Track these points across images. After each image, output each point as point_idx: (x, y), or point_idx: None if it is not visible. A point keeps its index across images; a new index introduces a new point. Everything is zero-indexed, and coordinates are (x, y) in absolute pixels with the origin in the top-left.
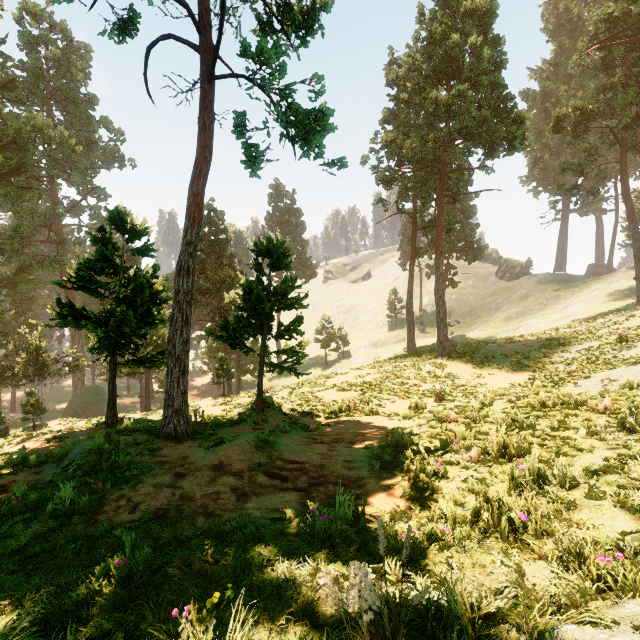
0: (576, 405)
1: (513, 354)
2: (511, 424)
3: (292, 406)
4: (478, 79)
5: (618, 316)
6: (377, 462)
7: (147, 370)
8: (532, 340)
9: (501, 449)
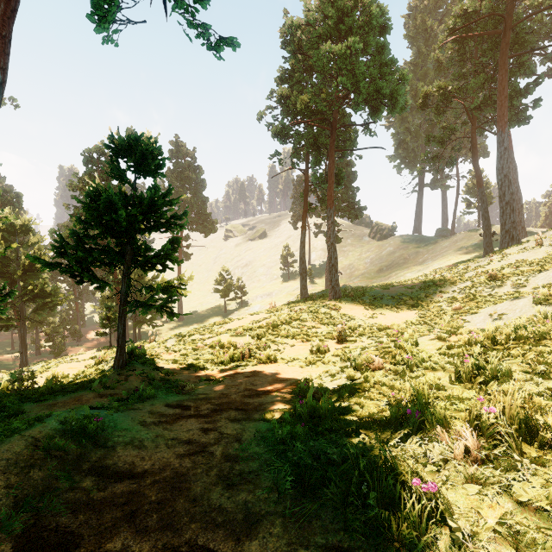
0: (534, 339)
1: (398, 295)
2: (475, 371)
3: (174, 357)
4: (366, 39)
5: (475, 263)
6: (285, 465)
7: (23, 323)
8: (409, 284)
9: (517, 428)
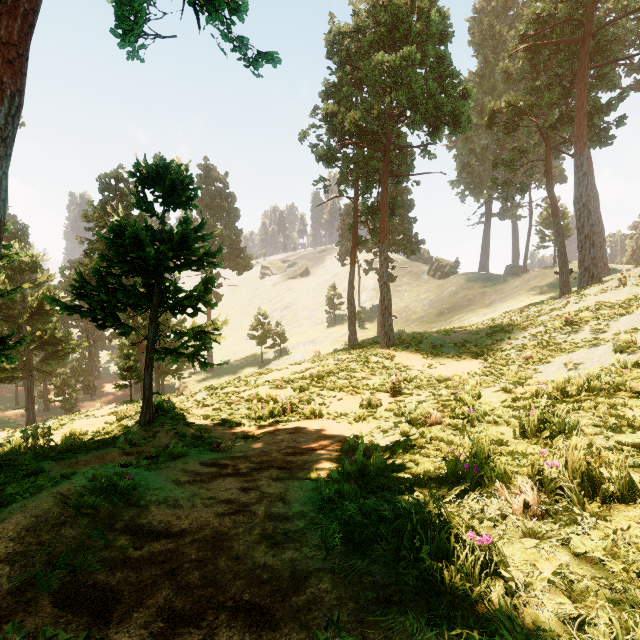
0: (608, 391)
1: (461, 342)
2: (541, 425)
3: (206, 411)
4: (425, 48)
5: (549, 305)
6: (333, 523)
7: (30, 374)
8: (474, 329)
9: (580, 482)
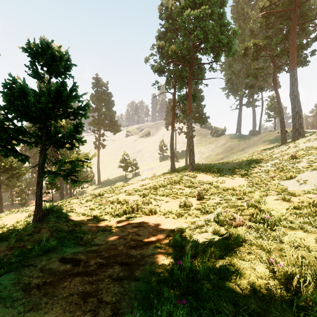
0: None
1: (232, 168)
2: None
3: (85, 210)
4: (212, 9)
5: (277, 149)
6: None
7: None
8: (237, 162)
9: None
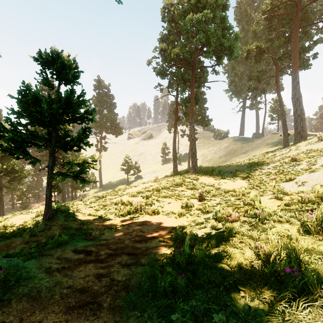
0: None
1: (234, 171)
2: (322, 225)
3: (90, 211)
4: (214, 13)
5: (279, 152)
6: None
7: (1, 189)
8: (240, 164)
9: None
